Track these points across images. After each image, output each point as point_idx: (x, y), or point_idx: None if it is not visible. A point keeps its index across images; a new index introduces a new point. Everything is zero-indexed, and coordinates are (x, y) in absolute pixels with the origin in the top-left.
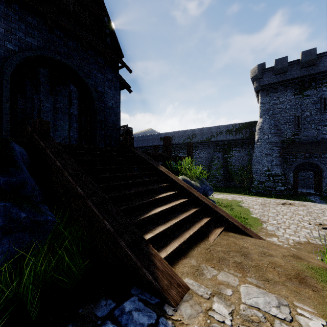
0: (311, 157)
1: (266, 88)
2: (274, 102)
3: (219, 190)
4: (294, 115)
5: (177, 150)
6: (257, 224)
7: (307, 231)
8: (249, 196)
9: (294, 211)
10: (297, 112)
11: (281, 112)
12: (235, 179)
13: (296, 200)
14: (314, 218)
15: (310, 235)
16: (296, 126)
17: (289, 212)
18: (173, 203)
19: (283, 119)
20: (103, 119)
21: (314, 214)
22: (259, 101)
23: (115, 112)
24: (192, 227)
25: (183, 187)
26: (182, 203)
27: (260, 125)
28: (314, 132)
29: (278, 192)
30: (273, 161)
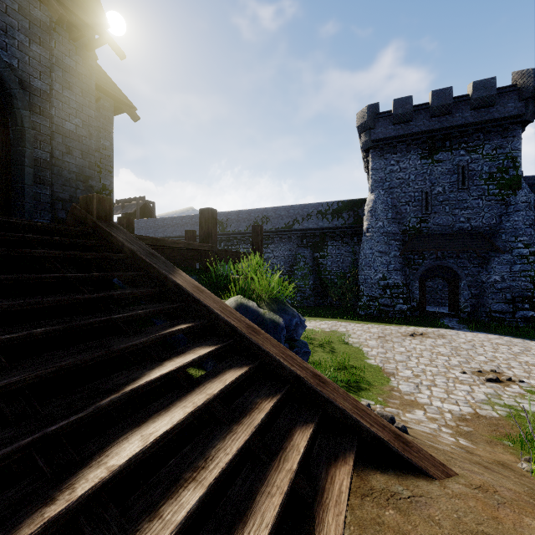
0: (444, 257)
1: (380, 145)
2: (391, 168)
3: (308, 314)
4: (421, 191)
5: (235, 245)
6: (382, 380)
7: (466, 388)
8: (356, 323)
9: (432, 348)
10: (425, 186)
11: (402, 185)
12: (332, 293)
13: (427, 326)
14: (466, 360)
15: (473, 398)
16: (423, 209)
17: (425, 351)
18: (201, 393)
19: (405, 196)
20: (49, 160)
21: (463, 351)
22: (370, 166)
23: (84, 146)
24: (259, 498)
25: (237, 330)
26: (229, 387)
27: (371, 205)
28: (449, 218)
29: (398, 313)
30: (391, 264)
